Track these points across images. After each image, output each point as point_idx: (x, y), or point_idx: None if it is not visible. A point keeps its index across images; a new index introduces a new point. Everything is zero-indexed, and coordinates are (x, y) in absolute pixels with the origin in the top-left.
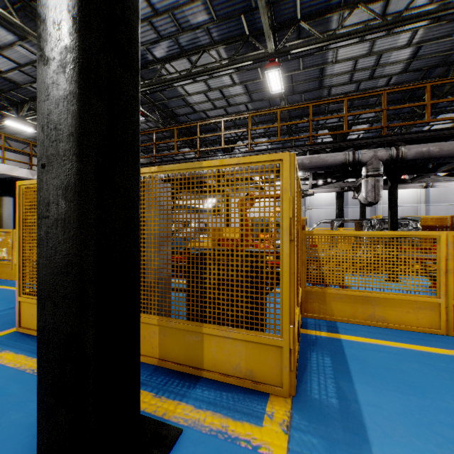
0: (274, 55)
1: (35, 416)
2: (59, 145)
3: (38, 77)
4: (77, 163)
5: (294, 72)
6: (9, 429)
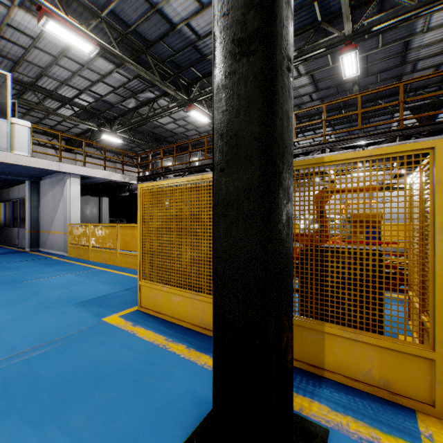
0: (351, 37)
1: (183, 388)
2: (240, 150)
3: (216, 91)
4: (261, 165)
5: (371, 51)
6: (167, 395)
